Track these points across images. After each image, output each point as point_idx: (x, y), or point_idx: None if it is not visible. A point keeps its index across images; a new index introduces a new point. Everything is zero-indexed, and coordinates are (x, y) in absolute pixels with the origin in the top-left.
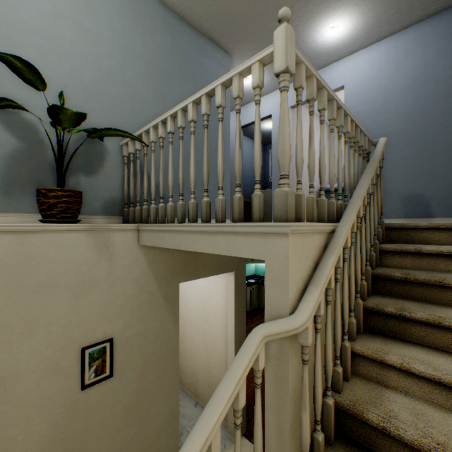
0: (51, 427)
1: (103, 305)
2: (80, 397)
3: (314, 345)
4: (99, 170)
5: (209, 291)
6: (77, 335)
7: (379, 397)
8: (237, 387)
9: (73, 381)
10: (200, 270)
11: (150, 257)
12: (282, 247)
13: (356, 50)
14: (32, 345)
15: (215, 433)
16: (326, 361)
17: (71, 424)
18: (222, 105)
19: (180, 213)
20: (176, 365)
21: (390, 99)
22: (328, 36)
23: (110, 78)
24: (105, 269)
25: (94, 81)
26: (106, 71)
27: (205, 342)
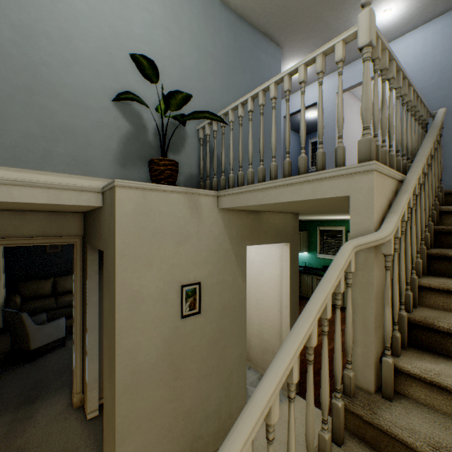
0: (162, 342)
1: (194, 254)
2: (179, 324)
3: (392, 262)
4: (181, 150)
5: (262, 264)
6: (177, 274)
7: (447, 316)
8: (340, 274)
9: (175, 310)
10: (262, 237)
11: (226, 220)
12: (366, 182)
13: (408, 31)
14: (151, 276)
15: (328, 299)
16: (400, 281)
17: (174, 343)
18: (304, 81)
19: (261, 175)
20: (244, 316)
21: (446, 76)
22: (380, 19)
23: (189, 74)
24: (195, 225)
25: (178, 77)
26: (187, 68)
27: (258, 311)
